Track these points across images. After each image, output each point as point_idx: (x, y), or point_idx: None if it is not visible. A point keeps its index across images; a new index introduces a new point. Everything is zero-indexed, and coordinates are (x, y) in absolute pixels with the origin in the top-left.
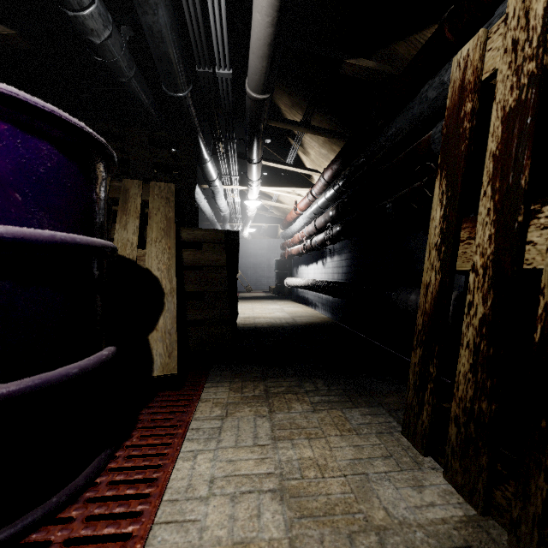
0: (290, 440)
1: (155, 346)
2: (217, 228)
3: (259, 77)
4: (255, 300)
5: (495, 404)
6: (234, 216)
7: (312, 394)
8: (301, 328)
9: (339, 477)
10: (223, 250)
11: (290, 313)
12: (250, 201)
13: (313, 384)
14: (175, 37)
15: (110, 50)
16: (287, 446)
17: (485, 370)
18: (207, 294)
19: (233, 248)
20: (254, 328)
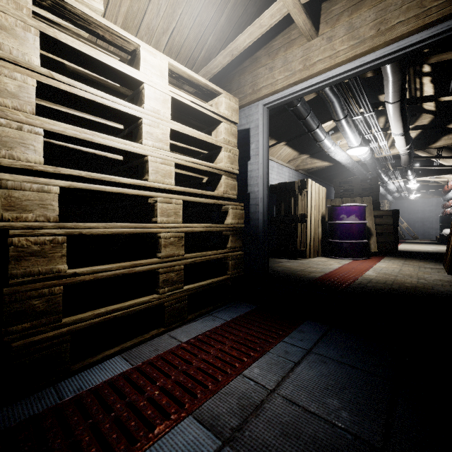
0: (408, 262)
1: (370, 245)
2: (386, 196)
3: (405, 164)
4: (417, 244)
5: (448, 249)
6: (400, 189)
7: (422, 261)
8: (438, 253)
9: (417, 264)
10: (391, 218)
11: (439, 249)
12: (410, 185)
13: (424, 260)
14: (376, 165)
15: (356, 170)
16: (407, 262)
17: (448, 244)
18: (384, 234)
19: (396, 216)
20: (409, 251)
